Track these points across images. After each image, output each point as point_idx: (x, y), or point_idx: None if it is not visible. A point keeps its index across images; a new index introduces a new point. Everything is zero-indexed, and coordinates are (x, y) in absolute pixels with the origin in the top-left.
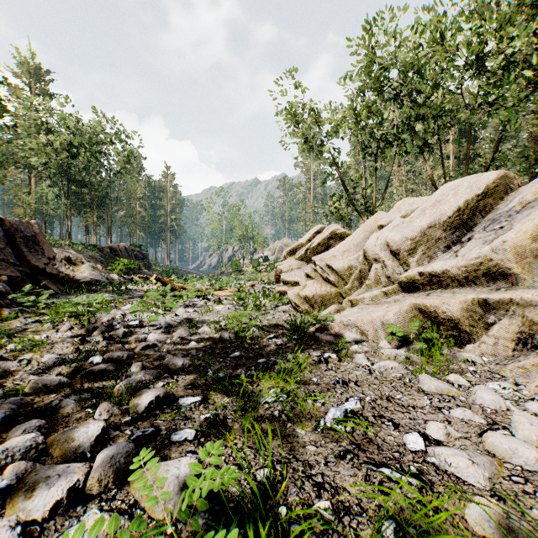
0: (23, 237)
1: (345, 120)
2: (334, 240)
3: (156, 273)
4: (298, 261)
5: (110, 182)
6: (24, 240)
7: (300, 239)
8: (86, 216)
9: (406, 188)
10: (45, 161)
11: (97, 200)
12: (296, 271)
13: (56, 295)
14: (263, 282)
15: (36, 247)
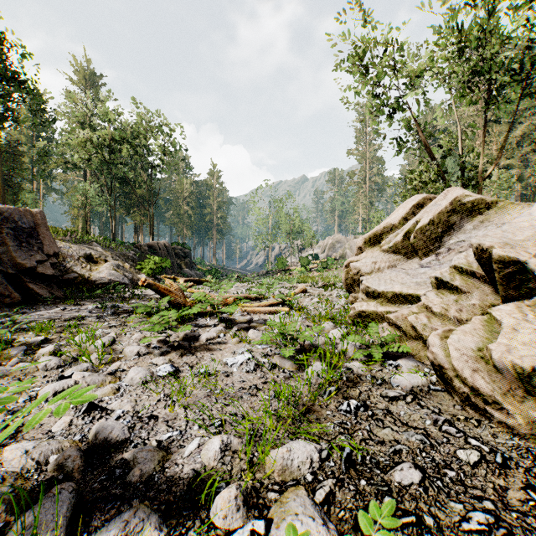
0: (13, 228)
1: (431, 63)
2: (460, 215)
3: (198, 272)
4: (389, 253)
5: (151, 177)
6: (15, 232)
7: (387, 219)
8: (133, 215)
9: (498, 165)
10: (89, 158)
11: (144, 199)
12: (388, 271)
13: (41, 303)
14: (316, 284)
15: (31, 241)
